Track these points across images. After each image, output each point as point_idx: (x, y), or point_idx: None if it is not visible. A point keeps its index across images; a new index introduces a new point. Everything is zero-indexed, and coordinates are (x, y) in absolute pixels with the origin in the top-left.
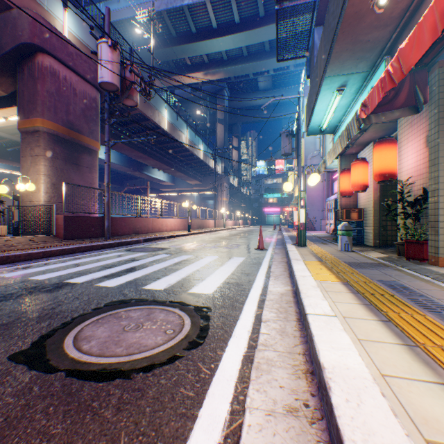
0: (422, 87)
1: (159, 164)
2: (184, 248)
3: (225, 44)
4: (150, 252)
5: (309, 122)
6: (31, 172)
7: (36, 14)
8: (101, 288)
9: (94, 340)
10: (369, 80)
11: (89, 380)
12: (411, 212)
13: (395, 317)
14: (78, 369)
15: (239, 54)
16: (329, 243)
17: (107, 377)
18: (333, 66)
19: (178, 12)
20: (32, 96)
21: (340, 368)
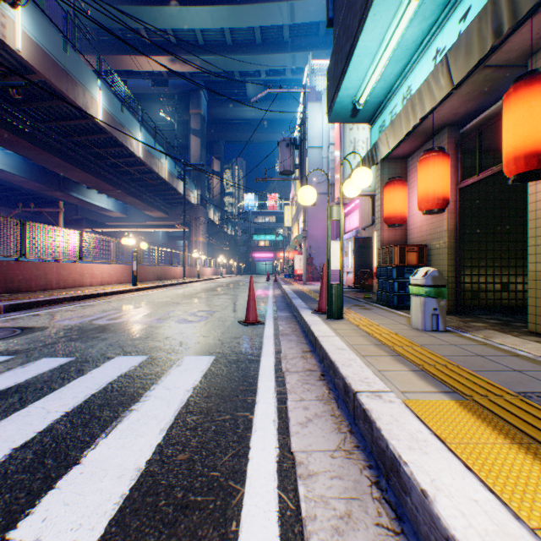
0: None
1: (94, 180)
2: (81, 328)
3: (201, 18)
4: None
5: (339, 88)
6: None
7: None
8: None
9: None
10: None
11: None
12: None
13: None
14: None
15: (221, 41)
16: (372, 307)
17: None
18: None
19: None
20: None
21: None
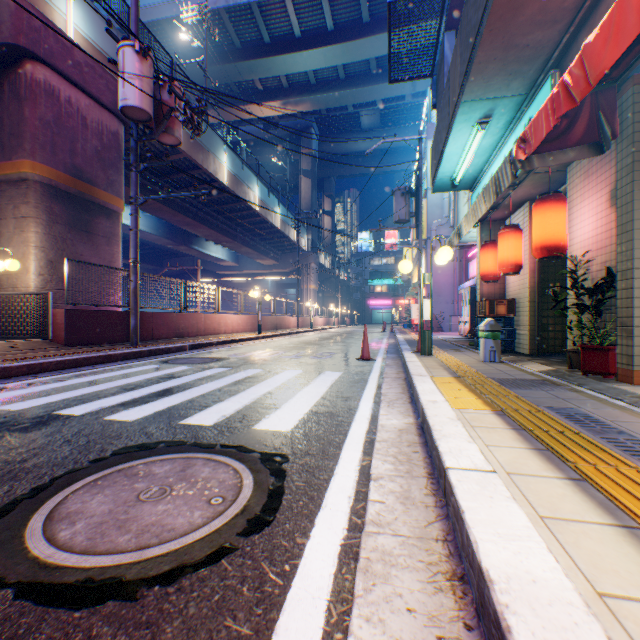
0: (609, 113)
1: (215, 234)
2: (250, 359)
3: (313, 60)
4: (198, 365)
5: (436, 172)
6: (15, 242)
7: (22, 0)
8: (112, 423)
9: (81, 520)
10: (526, 107)
11: (57, 606)
12: (590, 303)
13: (592, 472)
14: (40, 582)
15: (333, 76)
16: (466, 351)
17: (92, 599)
18: (474, 85)
19: (244, 11)
20: (16, 125)
21: (520, 580)
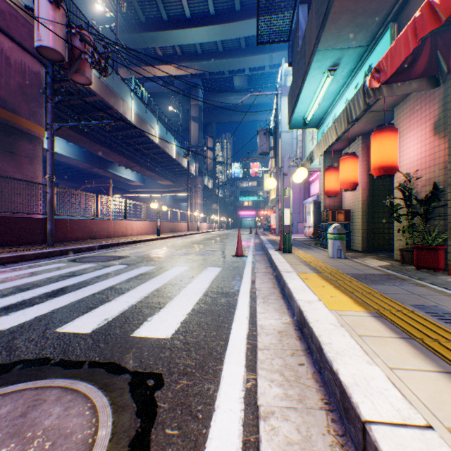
0: (446, 52)
1: (125, 160)
2: (147, 256)
3: (200, 35)
4: (100, 263)
5: (293, 112)
6: None
7: None
8: None
9: None
10: (366, 57)
11: None
12: (422, 212)
13: None
14: None
15: (214, 49)
16: (315, 248)
17: None
18: (328, 35)
19: None
20: None
21: None
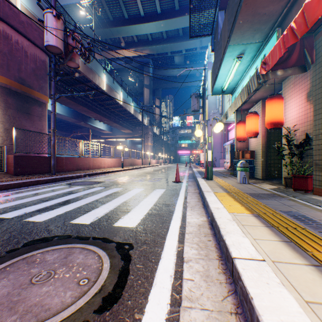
0: (310, 50)
1: (99, 116)
2: (116, 182)
3: (150, 28)
4: (87, 186)
5: (214, 84)
6: None
7: None
8: (28, 223)
9: None
10: (262, 49)
11: None
12: (297, 153)
13: None
14: None
15: (160, 37)
16: (229, 177)
17: None
18: (235, 36)
19: (114, 1)
20: None
21: None
